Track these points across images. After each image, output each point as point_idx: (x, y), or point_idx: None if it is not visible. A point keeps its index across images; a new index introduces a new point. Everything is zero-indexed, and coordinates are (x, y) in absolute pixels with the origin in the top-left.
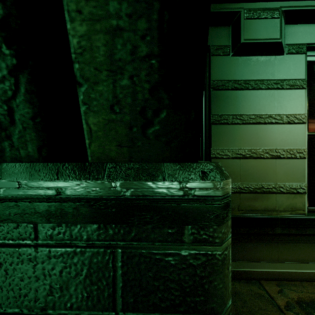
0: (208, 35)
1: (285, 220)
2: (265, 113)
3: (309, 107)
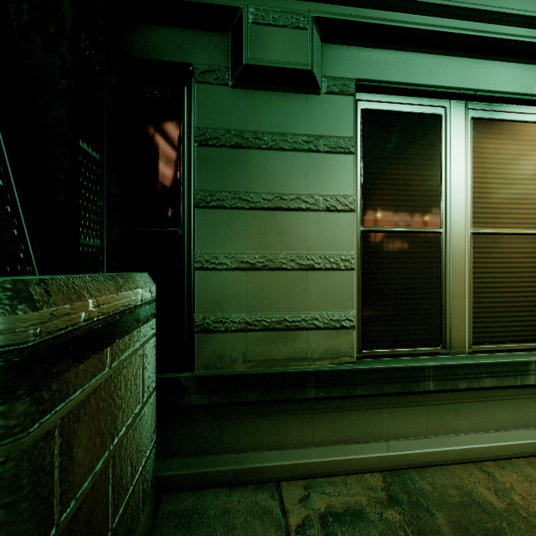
0: (190, 45)
1: (322, 374)
2: (289, 191)
3: (364, 185)
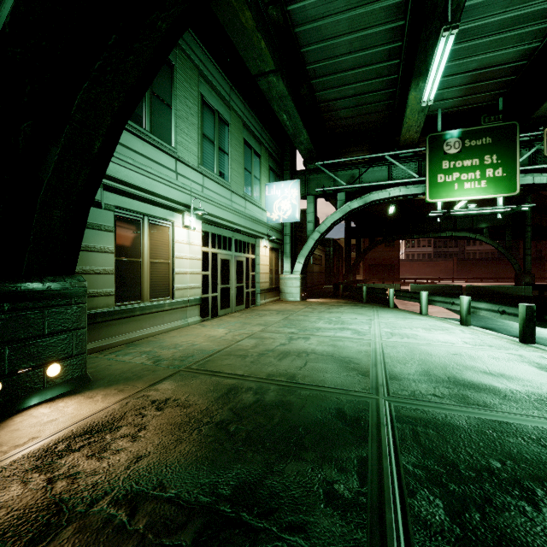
0: None
1: (103, 312)
2: (91, 244)
3: (116, 243)
